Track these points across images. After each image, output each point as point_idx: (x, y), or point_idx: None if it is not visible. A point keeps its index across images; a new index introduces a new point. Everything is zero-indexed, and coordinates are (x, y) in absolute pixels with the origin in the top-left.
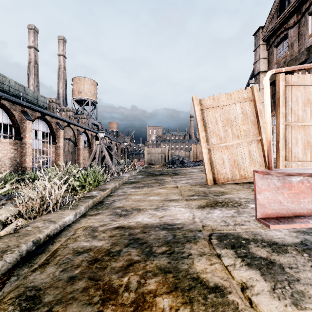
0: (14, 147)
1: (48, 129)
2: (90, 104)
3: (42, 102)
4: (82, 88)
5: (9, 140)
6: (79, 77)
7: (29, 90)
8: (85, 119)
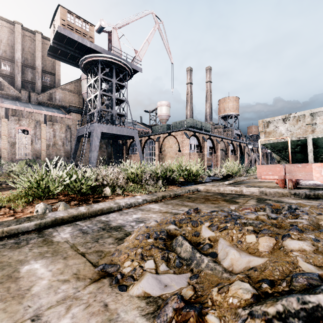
0: (199, 157)
1: (211, 145)
2: (233, 117)
3: (208, 128)
4: (226, 106)
5: (197, 153)
6: (224, 98)
7: (203, 123)
8: (230, 131)
